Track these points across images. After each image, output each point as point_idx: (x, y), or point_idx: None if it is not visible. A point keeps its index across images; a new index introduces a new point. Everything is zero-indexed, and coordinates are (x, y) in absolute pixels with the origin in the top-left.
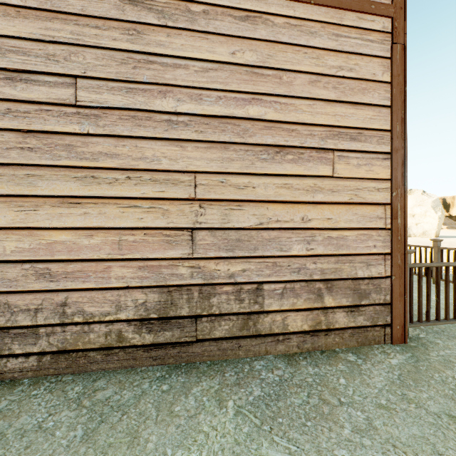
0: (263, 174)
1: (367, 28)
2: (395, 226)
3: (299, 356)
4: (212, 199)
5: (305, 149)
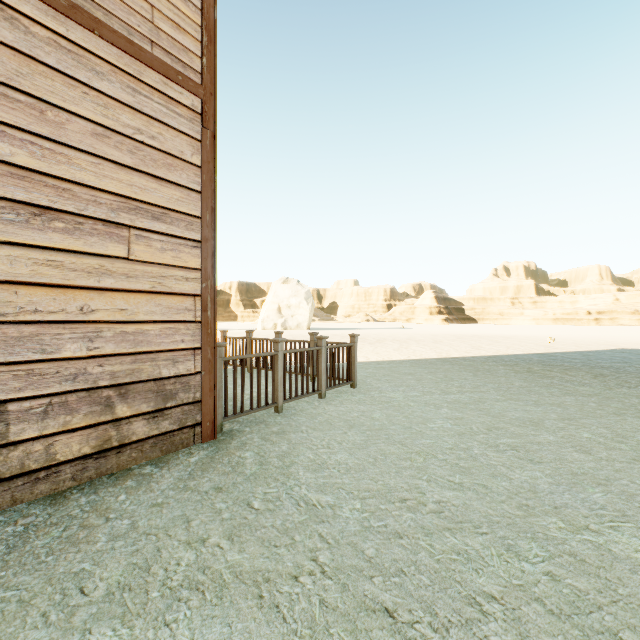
0: (9, 243)
1: (174, 98)
2: (205, 319)
3: (74, 490)
4: None
5: (86, 218)
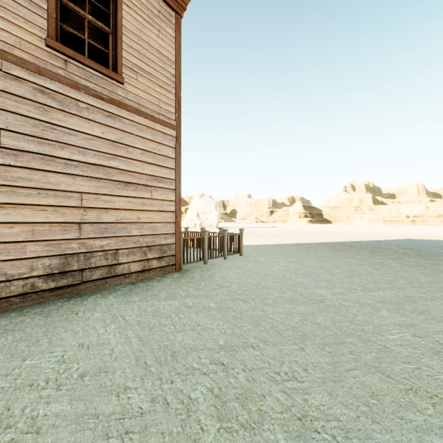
0: (119, 196)
1: (166, 133)
2: (177, 221)
3: (137, 282)
4: (92, 207)
5: (139, 185)
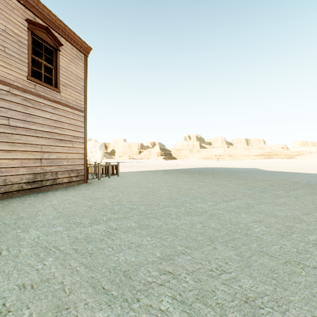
0: (58, 146)
1: (80, 115)
2: (85, 158)
3: (66, 187)
4: (46, 151)
5: (67, 140)
